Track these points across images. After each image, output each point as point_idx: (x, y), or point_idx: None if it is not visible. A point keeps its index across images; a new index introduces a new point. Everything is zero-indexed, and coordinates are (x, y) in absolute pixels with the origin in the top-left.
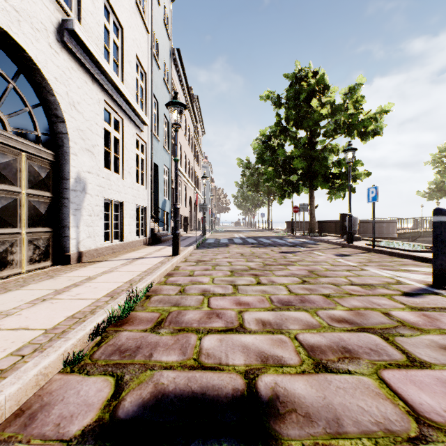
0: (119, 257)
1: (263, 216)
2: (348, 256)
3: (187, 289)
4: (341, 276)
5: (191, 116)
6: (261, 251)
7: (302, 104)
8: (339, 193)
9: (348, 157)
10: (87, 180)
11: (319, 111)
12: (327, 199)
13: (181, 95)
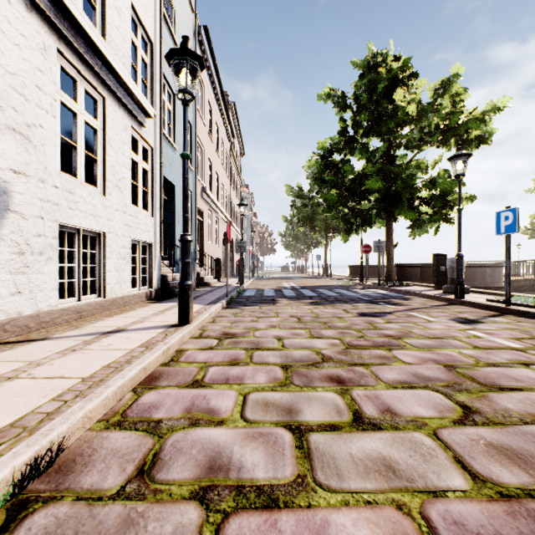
0: (80, 329)
1: (319, 258)
2: (481, 324)
3: (167, 455)
4: (531, 385)
5: (225, 128)
6: (328, 311)
7: (381, 99)
8: (425, 227)
9: (457, 167)
10: (11, 187)
11: (405, 107)
12: (409, 235)
13: (211, 95)
